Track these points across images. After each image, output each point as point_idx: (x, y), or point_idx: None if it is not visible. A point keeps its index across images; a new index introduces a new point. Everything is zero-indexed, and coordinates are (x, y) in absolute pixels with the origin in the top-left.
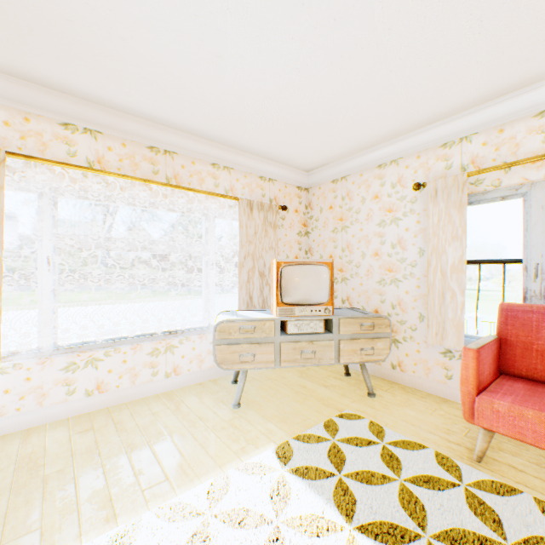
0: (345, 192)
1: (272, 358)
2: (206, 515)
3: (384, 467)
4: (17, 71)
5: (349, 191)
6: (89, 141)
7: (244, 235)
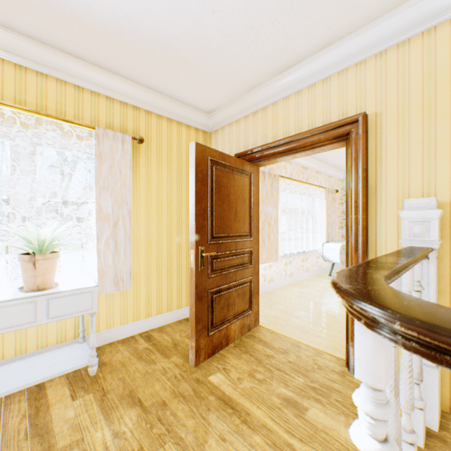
0: None
1: None
2: None
3: None
4: None
5: None
6: (289, 167)
7: (326, 205)
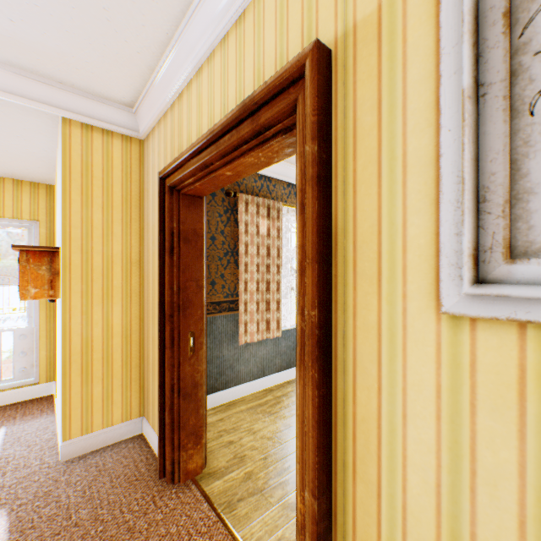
0: None
1: None
2: None
3: None
4: None
5: None
6: None
7: None
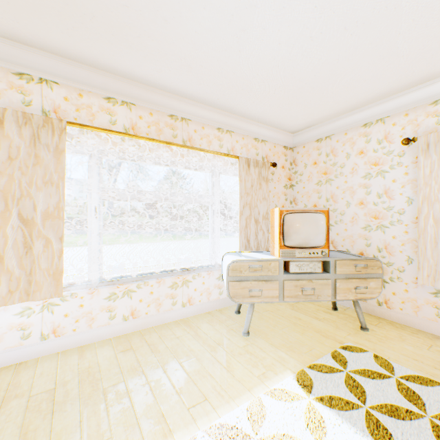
0: (329, 150)
1: (277, 293)
2: (252, 438)
3: (404, 401)
4: (75, 55)
5: (333, 148)
6: (125, 112)
7: (243, 188)
